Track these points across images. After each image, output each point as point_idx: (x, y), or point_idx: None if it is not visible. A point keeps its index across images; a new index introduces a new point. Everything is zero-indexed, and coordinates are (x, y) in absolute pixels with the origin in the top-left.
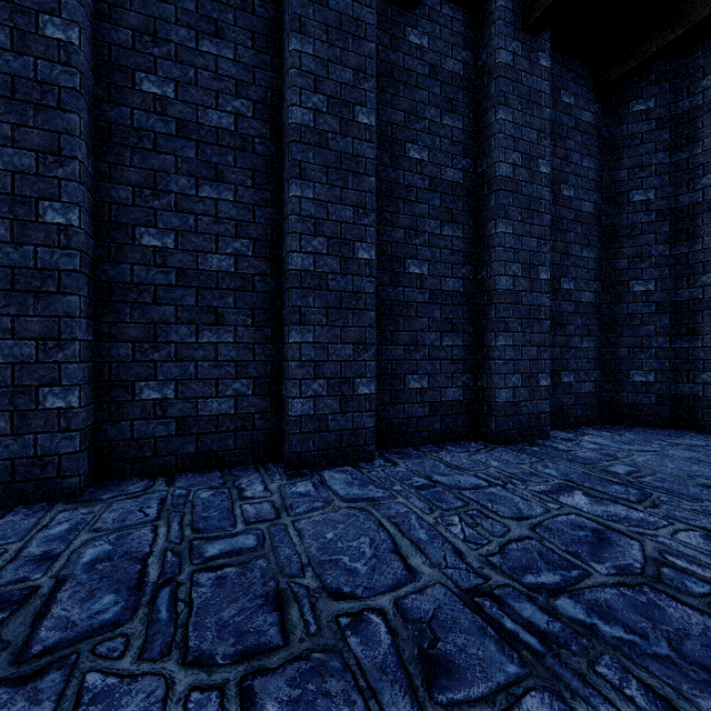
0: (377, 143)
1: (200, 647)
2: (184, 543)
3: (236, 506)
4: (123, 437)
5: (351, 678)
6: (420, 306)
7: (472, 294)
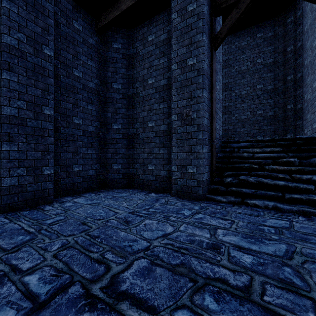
0: None
1: None
2: None
3: None
4: None
5: None
6: None
7: None
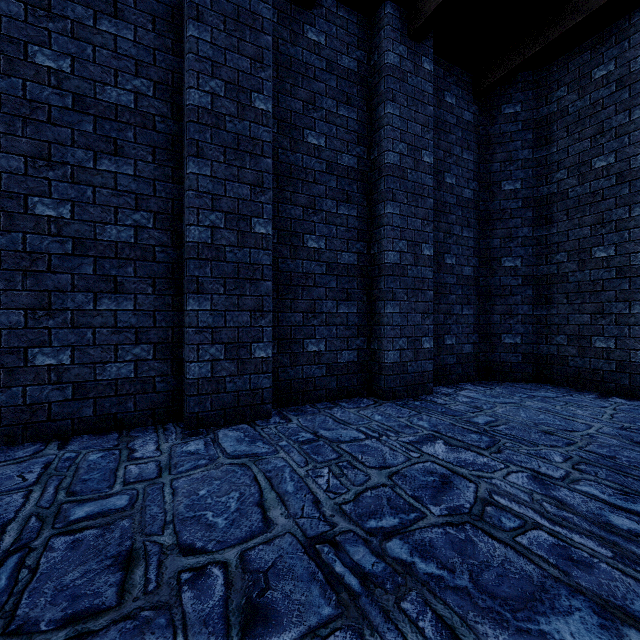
0: (277, 128)
1: (28, 614)
2: (53, 507)
3: (121, 467)
4: (15, 402)
5: (171, 633)
6: (318, 277)
7: (366, 267)
